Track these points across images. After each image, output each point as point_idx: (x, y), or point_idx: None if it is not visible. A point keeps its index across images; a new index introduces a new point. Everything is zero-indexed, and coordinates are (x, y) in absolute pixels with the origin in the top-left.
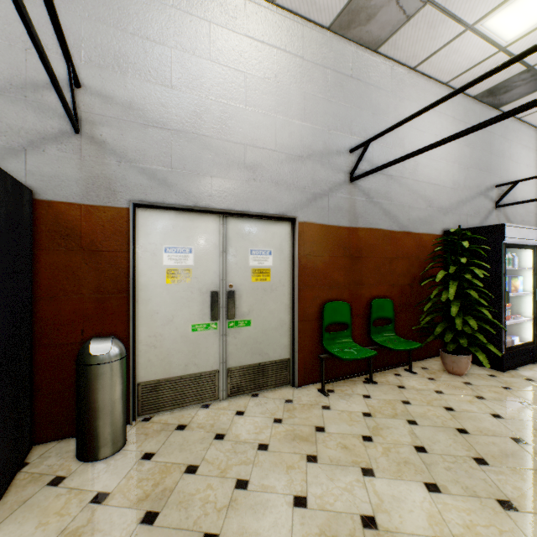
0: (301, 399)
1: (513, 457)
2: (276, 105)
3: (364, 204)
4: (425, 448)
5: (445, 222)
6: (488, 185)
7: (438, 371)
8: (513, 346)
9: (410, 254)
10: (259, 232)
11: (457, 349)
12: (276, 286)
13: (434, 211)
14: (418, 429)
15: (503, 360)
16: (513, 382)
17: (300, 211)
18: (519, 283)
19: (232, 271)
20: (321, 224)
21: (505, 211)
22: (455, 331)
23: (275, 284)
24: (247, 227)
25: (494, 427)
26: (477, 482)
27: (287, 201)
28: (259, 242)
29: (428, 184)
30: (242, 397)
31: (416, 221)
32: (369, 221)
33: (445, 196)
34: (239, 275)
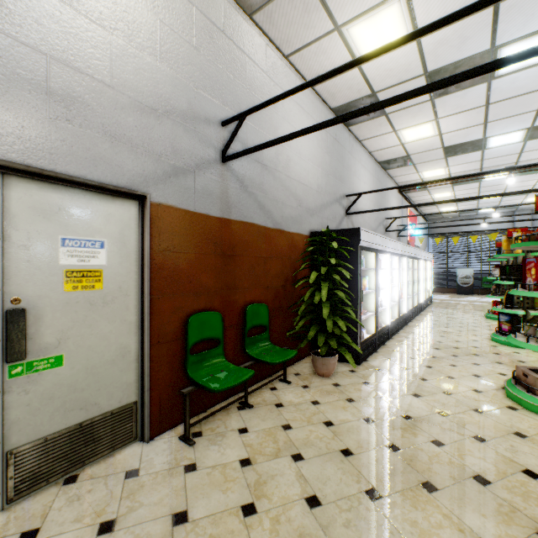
0: (153, 464)
1: (396, 474)
2: (112, 16)
3: (238, 192)
4: (318, 497)
5: (312, 224)
6: (342, 194)
7: (310, 375)
8: (365, 339)
9: (284, 254)
10: (81, 211)
11: (326, 350)
12: (113, 296)
13: (303, 211)
14: (305, 466)
15: (359, 354)
16: (369, 374)
17: (154, 188)
18: (367, 282)
19: (18, 274)
20: (185, 210)
21: (352, 218)
22: (324, 332)
23: (112, 293)
24: (54, 200)
25: (371, 436)
26: (379, 533)
27: (132, 169)
28: (81, 227)
29: (298, 182)
30: (42, 492)
31: (289, 219)
32: (244, 213)
33: (312, 198)
34: (36, 281)
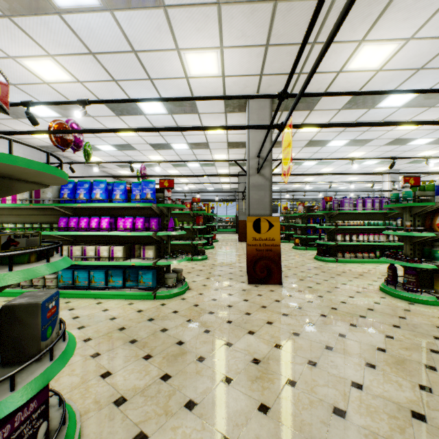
0: None
1: None
2: None
3: None
4: None
5: None
6: None
7: None
8: None
9: None
10: None
11: None
12: None
13: None
14: None
15: None
16: None
17: None
18: None
19: None
20: None
21: None
22: None
23: None
24: None
25: None
26: None
27: None
28: None
29: None
30: None
31: None
32: None
33: None
34: None
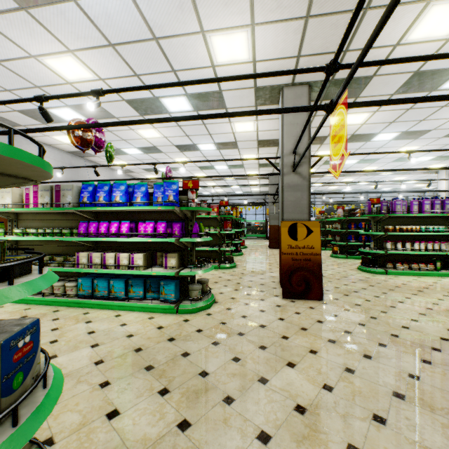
0: None
1: None
2: None
3: None
4: None
5: None
6: None
7: None
8: None
9: None
10: None
11: None
12: None
13: None
14: None
15: None
16: None
17: None
18: None
19: None
20: None
21: None
22: None
23: None
24: None
25: None
26: None
27: None
28: None
29: None
30: None
31: None
32: None
33: None
34: None
